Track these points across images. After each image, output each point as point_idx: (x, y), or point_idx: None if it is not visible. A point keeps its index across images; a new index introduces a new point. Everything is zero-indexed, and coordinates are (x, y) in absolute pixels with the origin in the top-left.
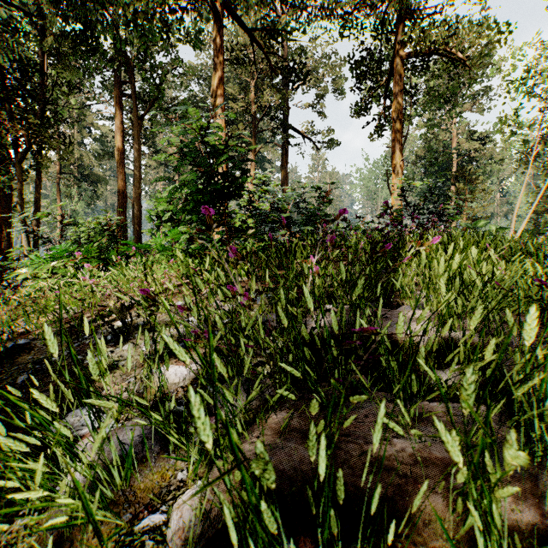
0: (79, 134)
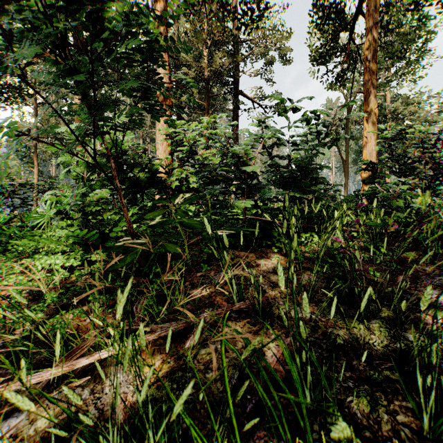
0: (56, 103)
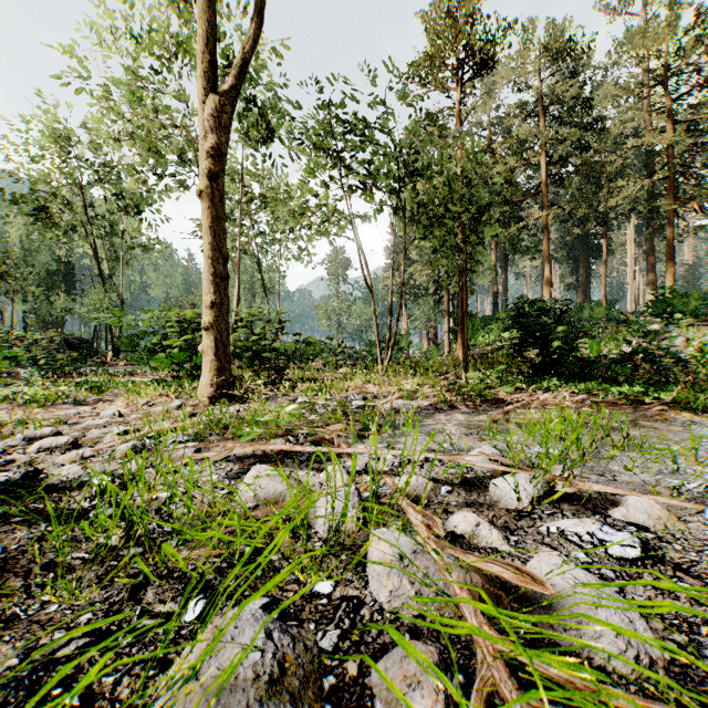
0: None
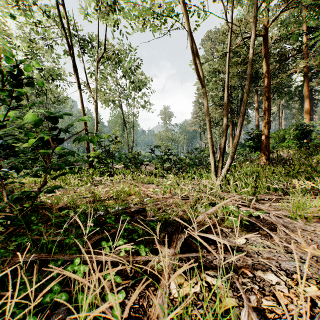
0: None
